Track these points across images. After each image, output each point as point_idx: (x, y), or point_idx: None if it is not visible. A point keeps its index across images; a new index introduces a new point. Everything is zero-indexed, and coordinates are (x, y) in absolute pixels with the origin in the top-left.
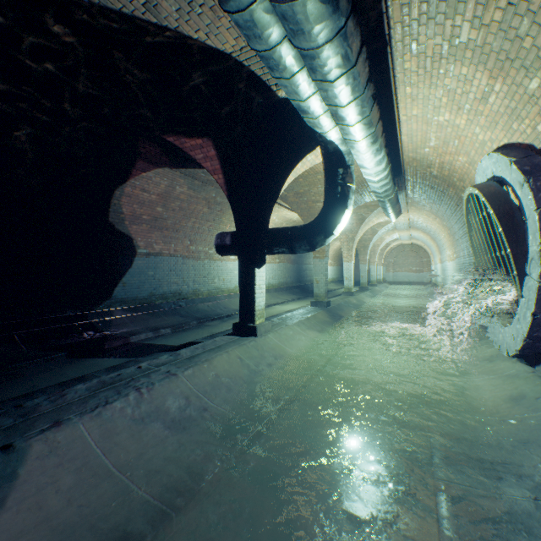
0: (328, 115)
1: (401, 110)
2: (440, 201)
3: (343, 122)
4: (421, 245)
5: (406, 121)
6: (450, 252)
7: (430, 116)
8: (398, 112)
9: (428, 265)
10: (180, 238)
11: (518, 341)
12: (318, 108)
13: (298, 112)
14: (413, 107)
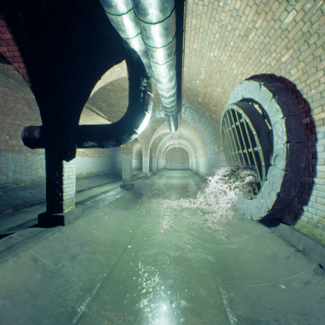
0: (131, 16)
1: (187, 41)
2: (200, 121)
3: (146, 17)
4: (184, 148)
5: (188, 53)
6: (201, 152)
7: (205, 51)
8: (184, 43)
9: (187, 159)
10: None
11: (262, 211)
12: (121, 1)
13: (104, 13)
14: (195, 41)
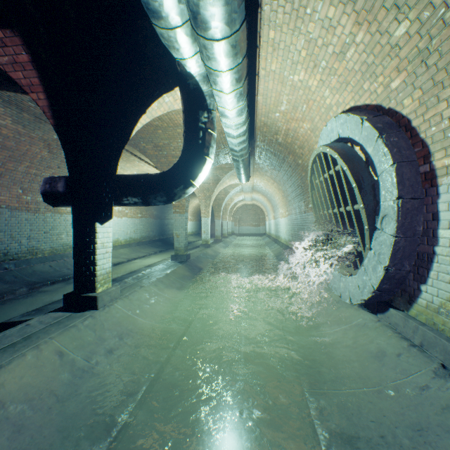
0: (188, 30)
1: (262, 61)
2: (280, 168)
3: (207, 32)
4: (259, 205)
5: (264, 77)
6: (283, 210)
7: (287, 73)
8: (259, 63)
9: (263, 220)
10: (6, 185)
11: (366, 292)
12: (174, 11)
13: (151, 25)
14: (273, 60)
